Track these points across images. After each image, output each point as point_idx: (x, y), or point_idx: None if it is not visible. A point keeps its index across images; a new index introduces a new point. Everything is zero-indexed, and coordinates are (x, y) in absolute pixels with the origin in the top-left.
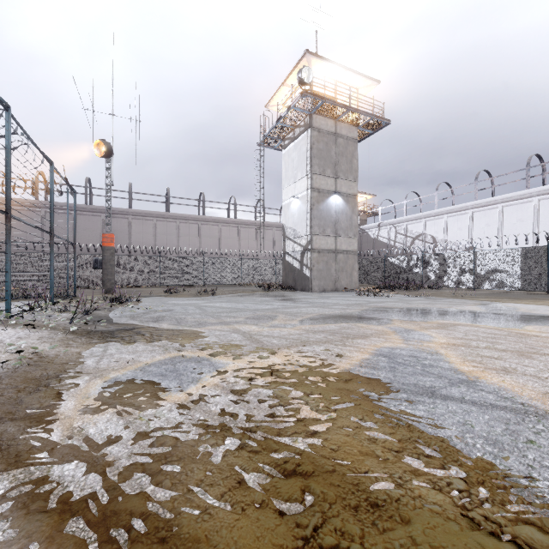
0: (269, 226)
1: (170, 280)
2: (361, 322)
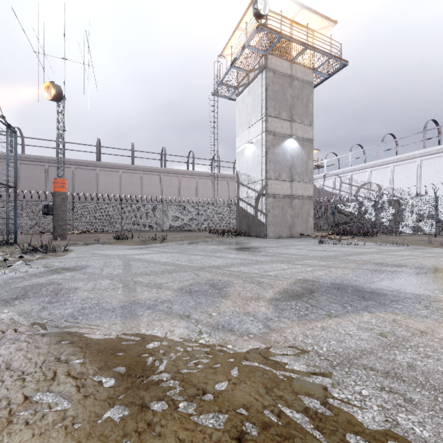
0: (224, 178)
1: (131, 226)
2: (397, 311)
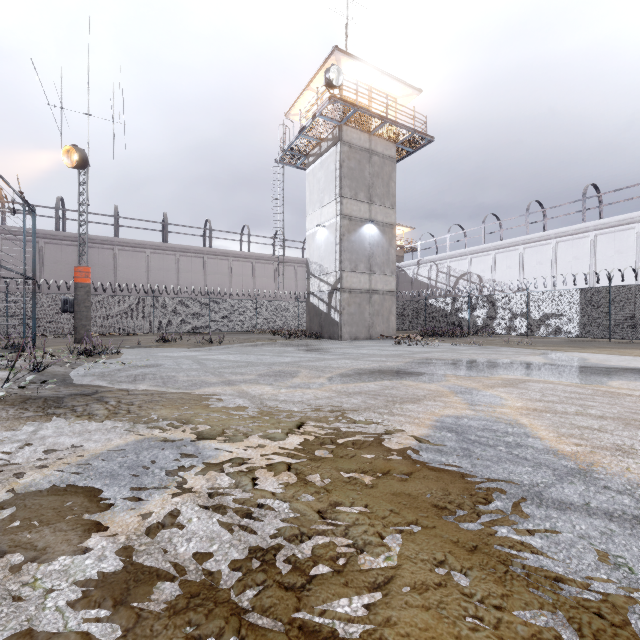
0: (290, 262)
1: (166, 327)
2: (408, 379)
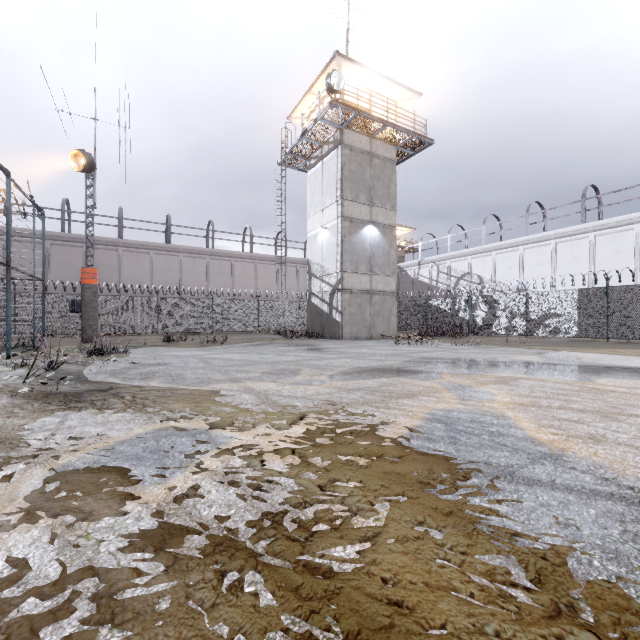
0: (292, 263)
1: (170, 327)
2: (405, 377)
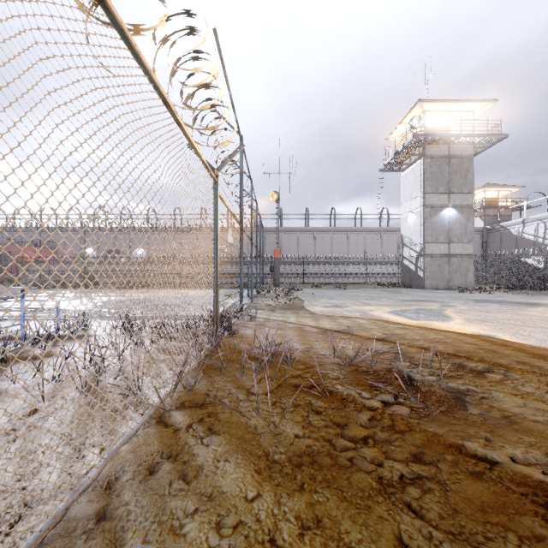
0: (393, 231)
1: (310, 279)
2: (429, 302)
